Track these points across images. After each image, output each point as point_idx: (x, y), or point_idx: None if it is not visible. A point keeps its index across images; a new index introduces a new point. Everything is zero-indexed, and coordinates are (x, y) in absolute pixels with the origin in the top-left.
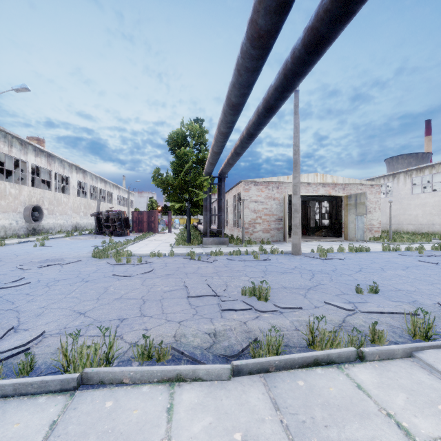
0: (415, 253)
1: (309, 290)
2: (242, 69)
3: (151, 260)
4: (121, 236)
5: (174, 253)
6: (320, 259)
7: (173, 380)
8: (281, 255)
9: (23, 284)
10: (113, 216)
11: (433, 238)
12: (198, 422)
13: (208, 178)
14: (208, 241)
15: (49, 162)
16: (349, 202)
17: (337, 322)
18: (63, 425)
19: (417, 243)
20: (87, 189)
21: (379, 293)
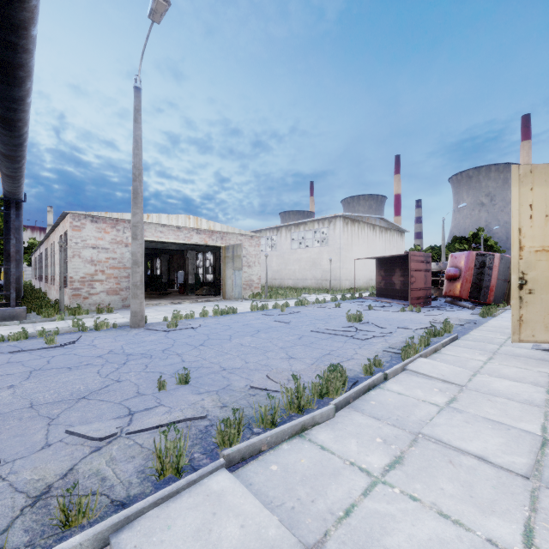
0: (278, 312)
1: (79, 401)
2: None
3: None
4: None
5: None
6: (165, 331)
7: None
8: (111, 330)
9: None
10: None
11: (304, 293)
12: None
13: None
14: None
15: None
16: (227, 255)
17: (48, 483)
18: None
19: (289, 299)
20: None
21: (193, 381)
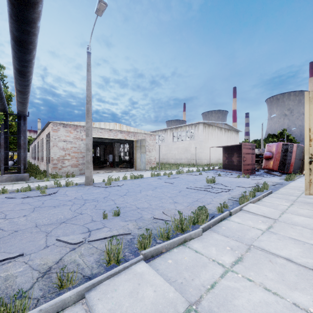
0: (166, 177)
1: (61, 224)
2: None
3: None
4: None
5: None
6: (104, 187)
7: None
8: (74, 186)
9: None
10: None
11: (180, 167)
12: None
13: (0, 114)
14: (1, 178)
15: None
16: (137, 145)
17: (49, 265)
18: None
19: (172, 170)
20: None
21: (121, 214)
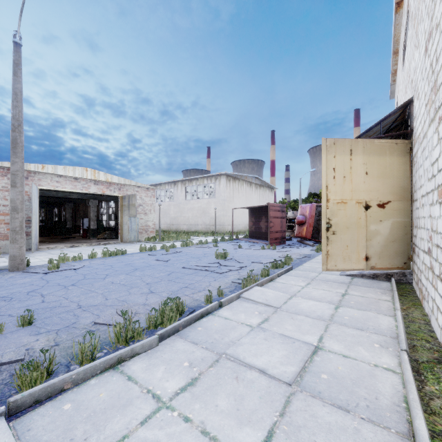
0: (163, 252)
1: None
2: None
3: None
4: None
5: None
6: (43, 273)
7: None
8: None
9: None
10: None
11: (194, 236)
12: None
13: None
14: None
15: None
16: (124, 203)
17: None
18: None
19: (179, 241)
20: None
21: (39, 322)
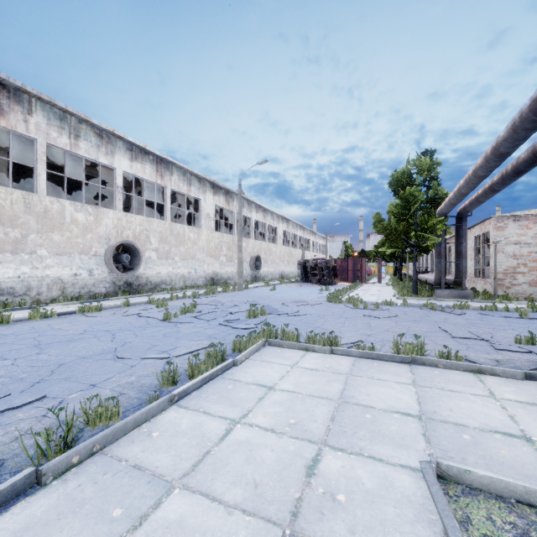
0: None
1: None
2: (520, 130)
3: (385, 307)
4: (329, 284)
5: (407, 304)
6: None
7: (475, 371)
8: None
9: (305, 315)
10: (321, 265)
11: None
12: (505, 388)
13: (443, 220)
14: (443, 293)
15: (264, 216)
16: None
17: None
18: (417, 372)
19: None
20: (290, 237)
21: None
